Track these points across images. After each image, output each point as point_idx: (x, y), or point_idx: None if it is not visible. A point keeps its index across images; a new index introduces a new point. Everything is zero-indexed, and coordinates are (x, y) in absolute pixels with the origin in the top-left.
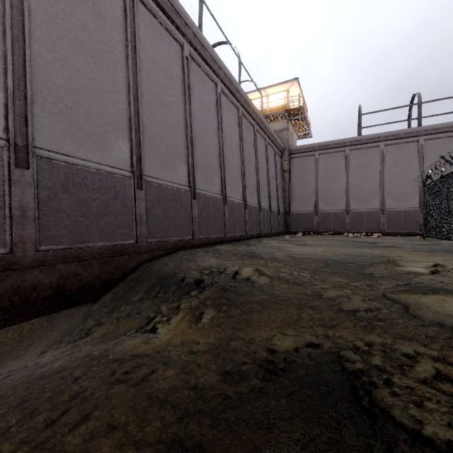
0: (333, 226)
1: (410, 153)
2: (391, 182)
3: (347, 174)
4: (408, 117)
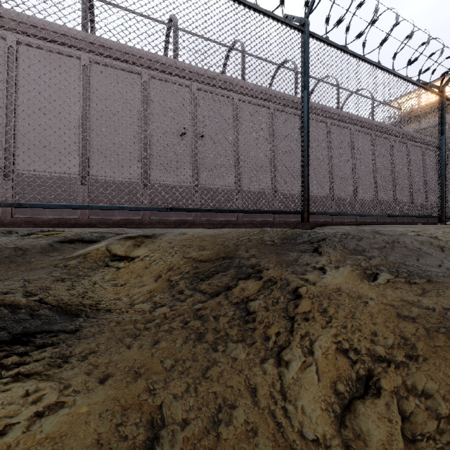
0: None
1: None
2: None
3: None
4: None
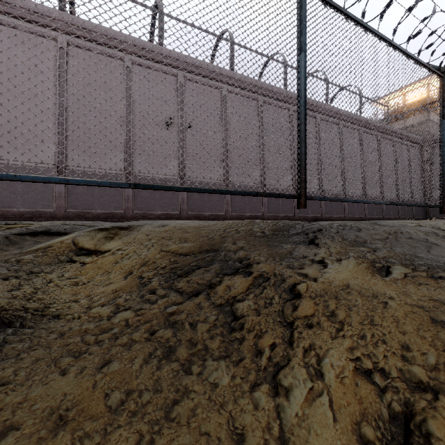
0: None
1: None
2: None
3: None
4: None
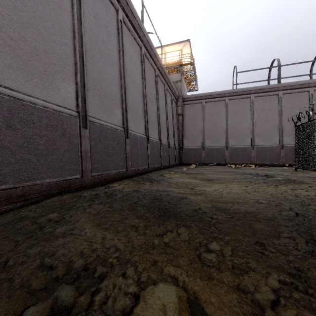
0: (216, 158)
1: (272, 103)
2: (259, 125)
3: (226, 118)
4: (268, 78)
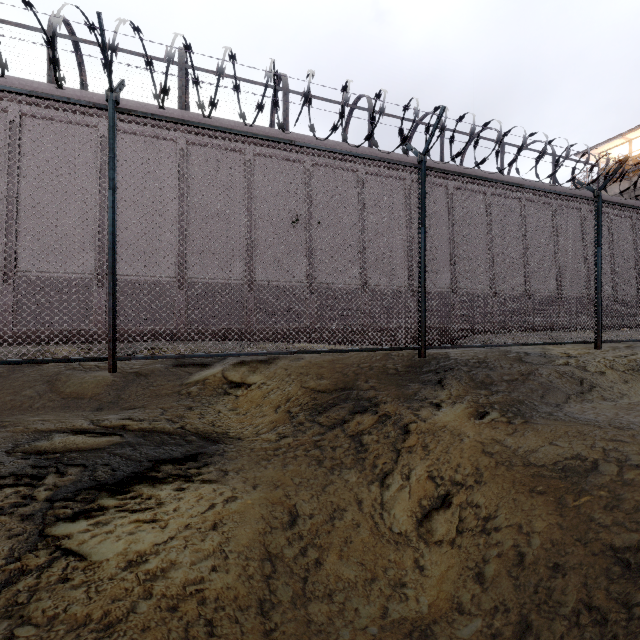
0: None
1: None
2: None
3: None
4: None
